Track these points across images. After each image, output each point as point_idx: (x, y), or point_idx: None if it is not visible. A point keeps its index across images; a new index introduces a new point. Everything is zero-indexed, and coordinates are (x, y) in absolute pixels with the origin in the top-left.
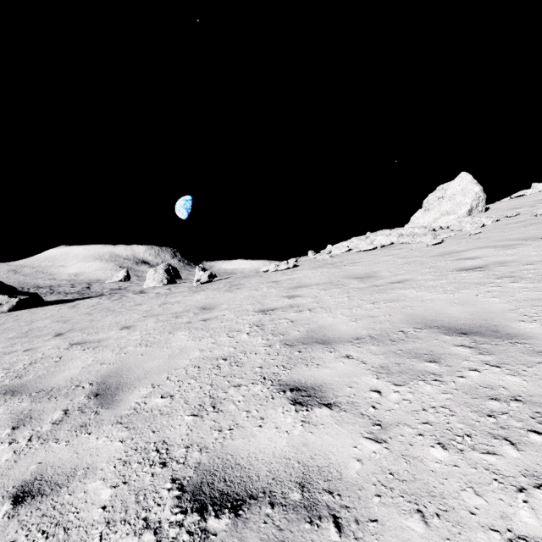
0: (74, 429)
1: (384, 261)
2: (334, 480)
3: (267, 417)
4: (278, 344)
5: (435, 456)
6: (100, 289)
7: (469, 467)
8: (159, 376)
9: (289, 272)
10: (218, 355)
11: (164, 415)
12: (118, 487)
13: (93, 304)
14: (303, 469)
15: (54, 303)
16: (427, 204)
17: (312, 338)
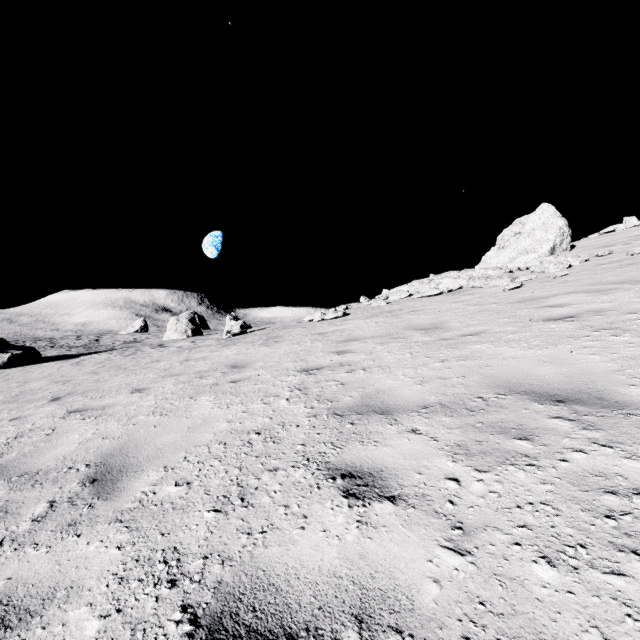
0: (59, 529)
1: (453, 308)
2: (403, 612)
3: (311, 514)
4: (325, 413)
5: (540, 577)
6: (111, 342)
7: (589, 595)
8: (174, 455)
9: (338, 322)
10: (249, 427)
11: (178, 510)
12: (109, 617)
13: (101, 360)
14: (360, 594)
15: (54, 359)
16: (501, 241)
17: (368, 406)
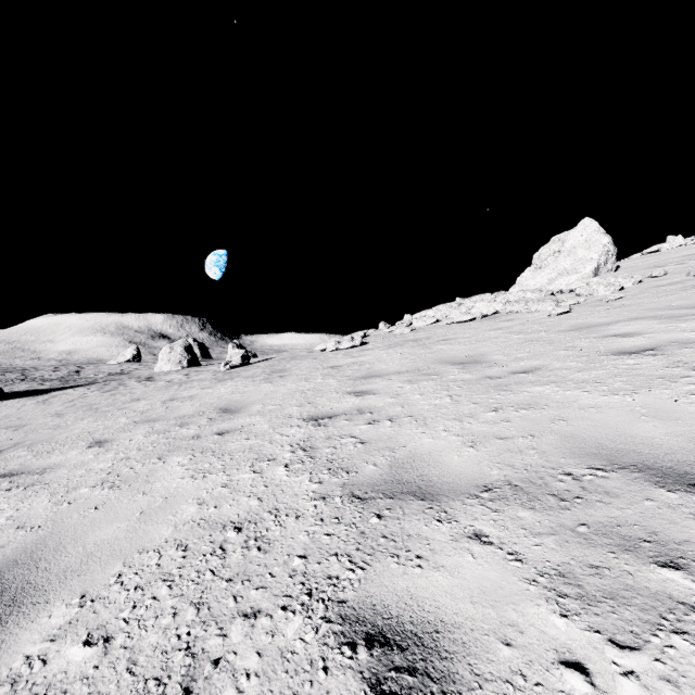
0: None
1: (492, 337)
2: None
3: None
4: (338, 494)
5: None
6: (94, 373)
7: None
8: (105, 570)
9: (354, 352)
10: (227, 516)
11: None
12: None
13: (74, 397)
14: None
15: (20, 395)
16: (538, 260)
17: (401, 482)
